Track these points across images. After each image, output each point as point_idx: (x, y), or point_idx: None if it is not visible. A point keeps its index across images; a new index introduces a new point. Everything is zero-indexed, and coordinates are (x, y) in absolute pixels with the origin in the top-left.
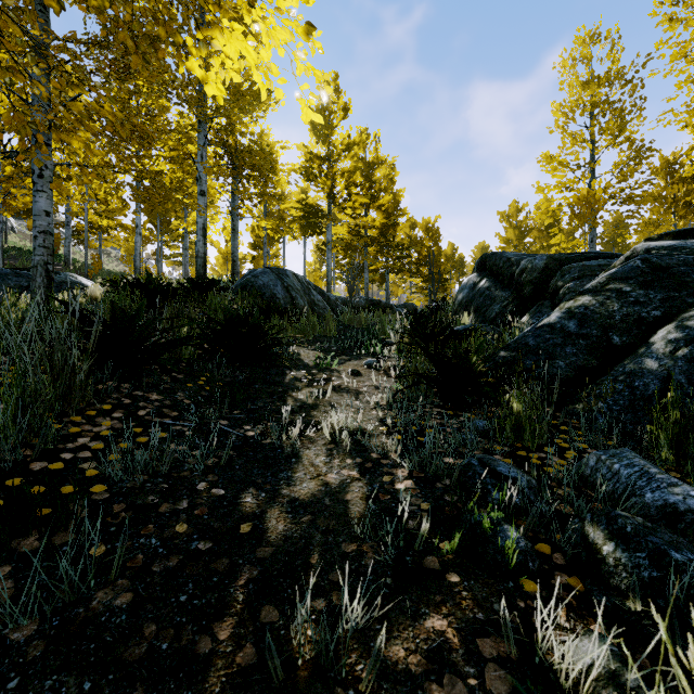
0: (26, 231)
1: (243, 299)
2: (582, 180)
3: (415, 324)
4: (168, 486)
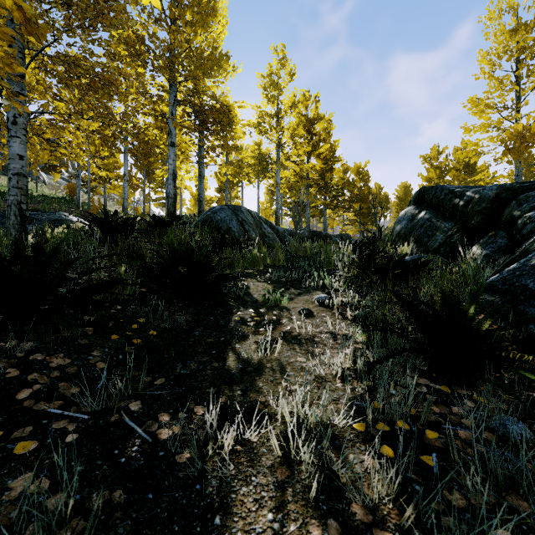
0: (54, 183)
1: (202, 233)
2: (508, 120)
3: (363, 256)
4: None
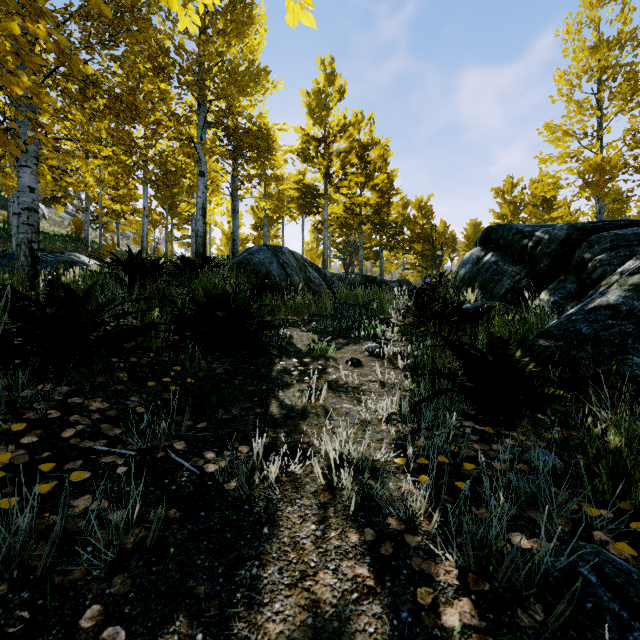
0: (56, 218)
1: (238, 277)
2: (589, 149)
3: (419, 303)
4: (31, 615)
